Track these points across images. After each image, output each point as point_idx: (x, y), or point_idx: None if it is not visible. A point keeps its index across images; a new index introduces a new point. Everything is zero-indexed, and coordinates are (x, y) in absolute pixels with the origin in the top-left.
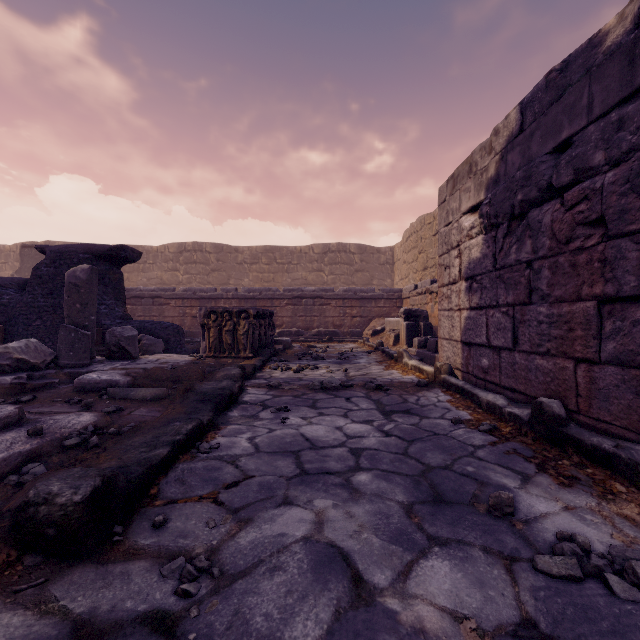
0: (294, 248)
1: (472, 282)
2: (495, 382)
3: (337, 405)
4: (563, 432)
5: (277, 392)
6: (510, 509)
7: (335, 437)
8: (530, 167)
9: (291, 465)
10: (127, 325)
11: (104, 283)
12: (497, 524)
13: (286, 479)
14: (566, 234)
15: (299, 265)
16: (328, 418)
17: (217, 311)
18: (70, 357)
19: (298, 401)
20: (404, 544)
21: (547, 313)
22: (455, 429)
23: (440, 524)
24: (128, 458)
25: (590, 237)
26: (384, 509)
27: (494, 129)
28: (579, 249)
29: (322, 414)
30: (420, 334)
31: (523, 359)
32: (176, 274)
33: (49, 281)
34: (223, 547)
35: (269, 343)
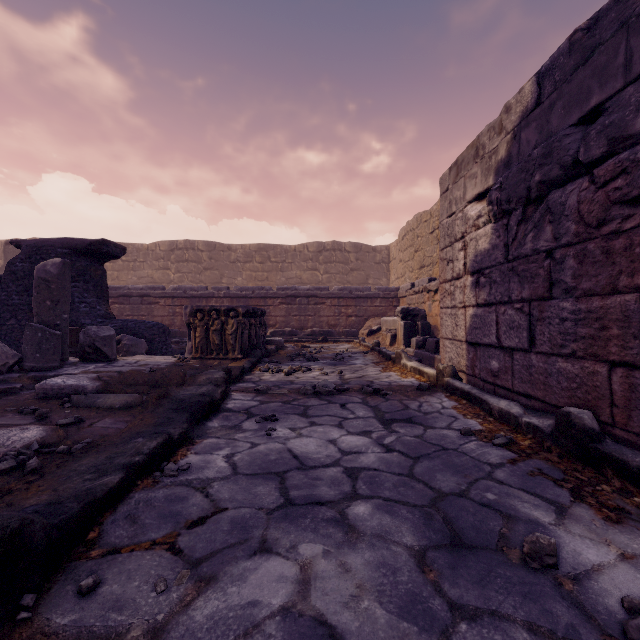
0: (288, 246)
1: (479, 276)
2: (506, 387)
3: (331, 413)
4: (598, 449)
5: (265, 397)
6: (552, 559)
7: (328, 453)
8: (551, 142)
9: (274, 492)
10: (109, 324)
11: (85, 280)
12: (538, 582)
13: (266, 512)
14: (597, 216)
15: (293, 264)
16: (320, 429)
17: (204, 309)
18: (36, 359)
19: (287, 408)
20: (419, 620)
21: (572, 309)
22: (465, 442)
23: (464, 583)
24: (66, 489)
25: (629, 218)
26: (389, 559)
27: (505, 106)
28: (614, 233)
29: (314, 424)
30: (418, 334)
31: (541, 362)
32: (167, 273)
33: (24, 277)
34: (171, 626)
35: (260, 343)
